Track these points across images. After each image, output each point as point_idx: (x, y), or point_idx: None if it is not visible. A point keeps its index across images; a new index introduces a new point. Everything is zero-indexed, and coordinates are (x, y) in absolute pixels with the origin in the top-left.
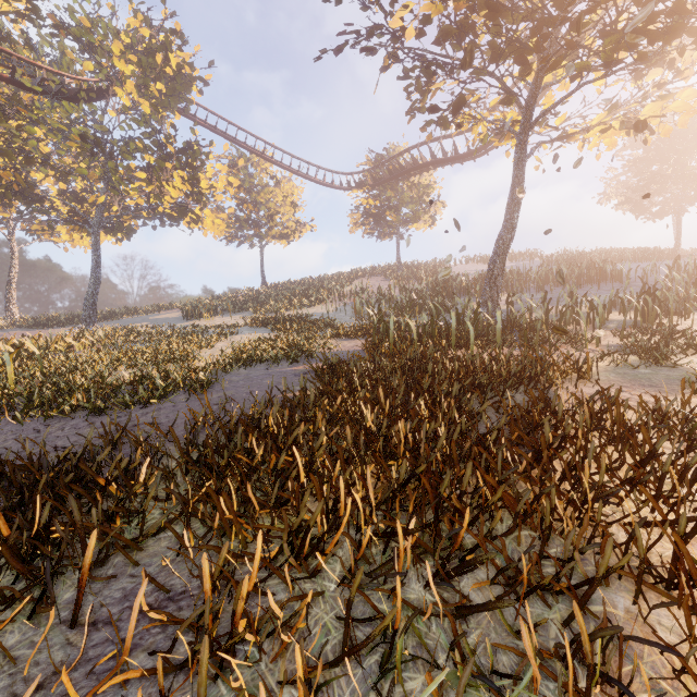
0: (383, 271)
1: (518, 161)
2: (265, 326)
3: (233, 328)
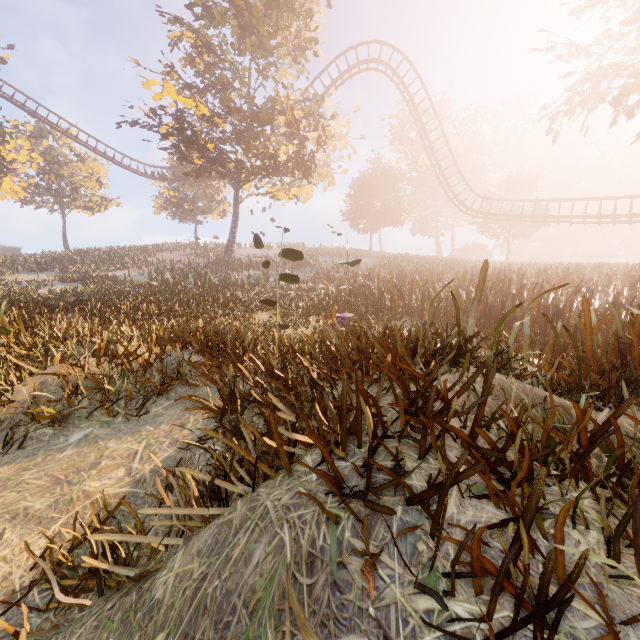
0: (184, 248)
1: (235, 204)
2: (75, 282)
3: (48, 282)
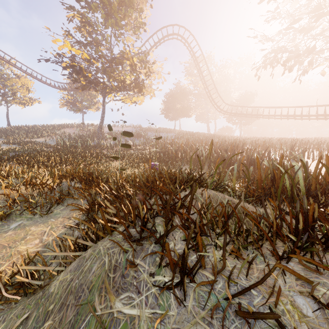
0: (76, 126)
1: (103, 105)
2: (14, 144)
3: None
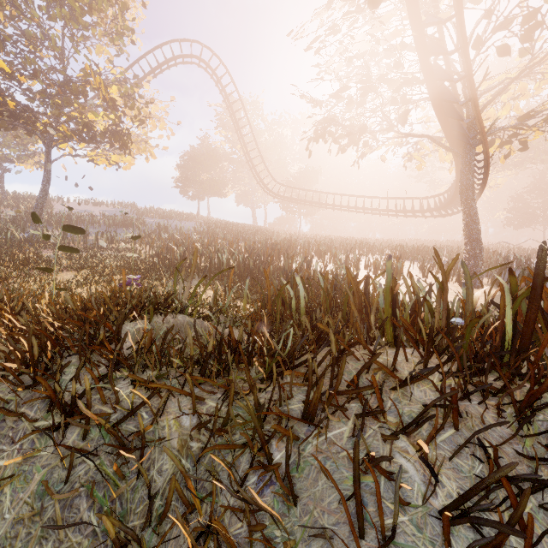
0: None
1: (47, 162)
2: None
3: None
